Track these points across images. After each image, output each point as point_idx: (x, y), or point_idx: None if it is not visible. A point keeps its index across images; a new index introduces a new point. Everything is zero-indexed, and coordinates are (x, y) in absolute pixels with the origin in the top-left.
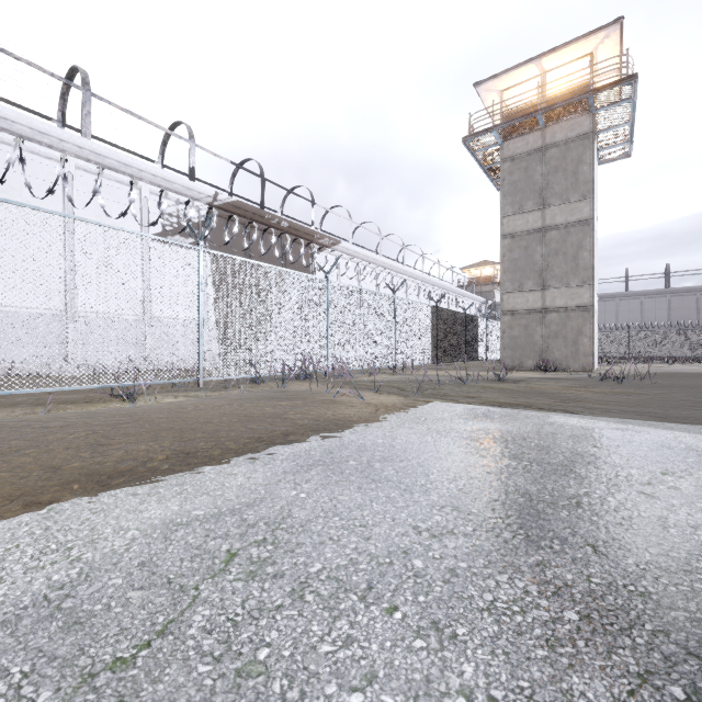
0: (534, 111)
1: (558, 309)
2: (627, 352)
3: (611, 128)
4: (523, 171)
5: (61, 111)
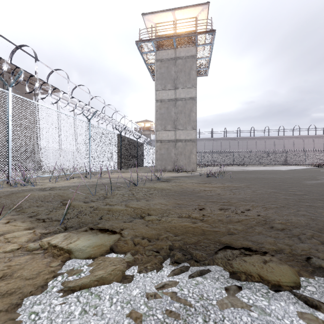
0: (172, 35)
1: (182, 140)
2: (201, 162)
3: (202, 58)
4: (166, 68)
5: None
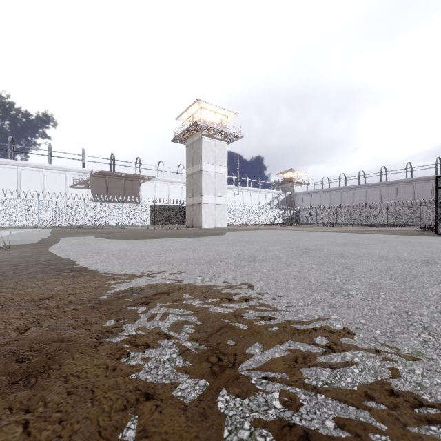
0: (181, 132)
1: (195, 204)
2: (336, 221)
3: (217, 132)
4: (189, 151)
5: (50, 152)
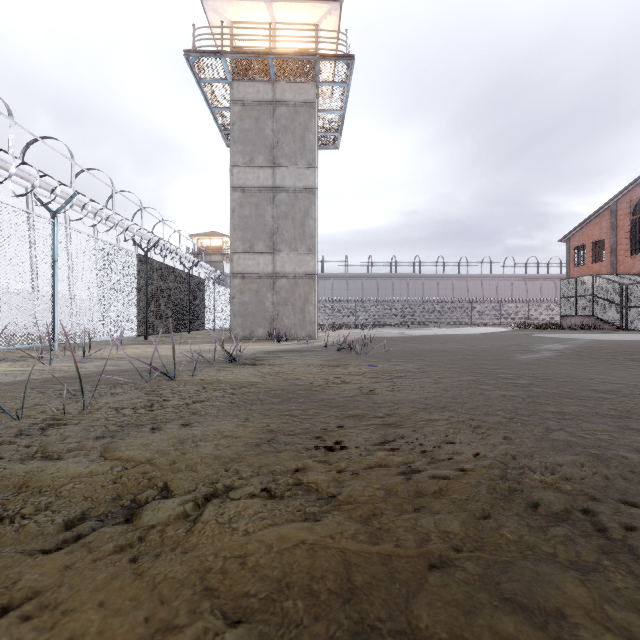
0: (266, 52)
1: (288, 275)
2: (325, 320)
3: (329, 111)
4: (254, 121)
5: None
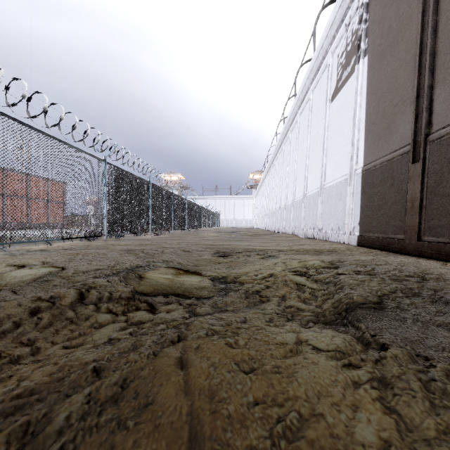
0: None
1: None
2: None
3: None
4: None
5: None
